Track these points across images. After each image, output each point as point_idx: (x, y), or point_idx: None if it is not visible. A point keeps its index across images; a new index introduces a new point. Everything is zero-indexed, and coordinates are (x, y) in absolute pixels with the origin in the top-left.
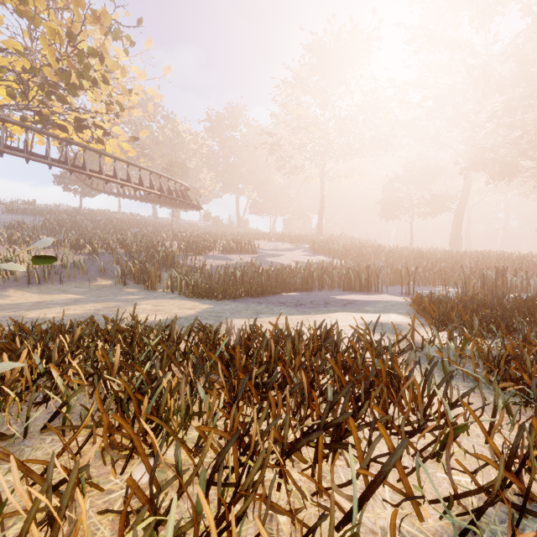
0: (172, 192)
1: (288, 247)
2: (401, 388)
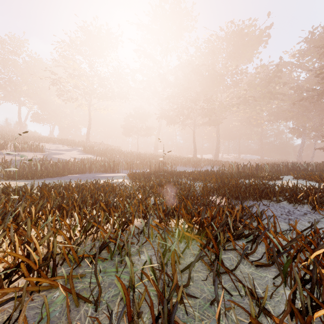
0: None
1: (67, 149)
2: (114, 189)
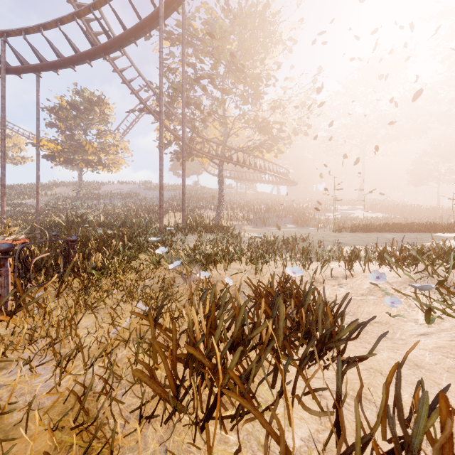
0: (287, 177)
1: (347, 208)
2: None
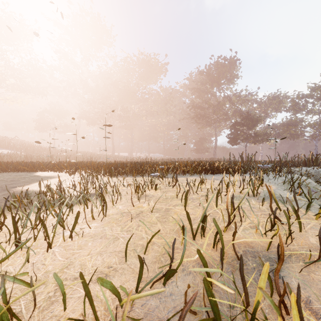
0: None
1: None
2: None
